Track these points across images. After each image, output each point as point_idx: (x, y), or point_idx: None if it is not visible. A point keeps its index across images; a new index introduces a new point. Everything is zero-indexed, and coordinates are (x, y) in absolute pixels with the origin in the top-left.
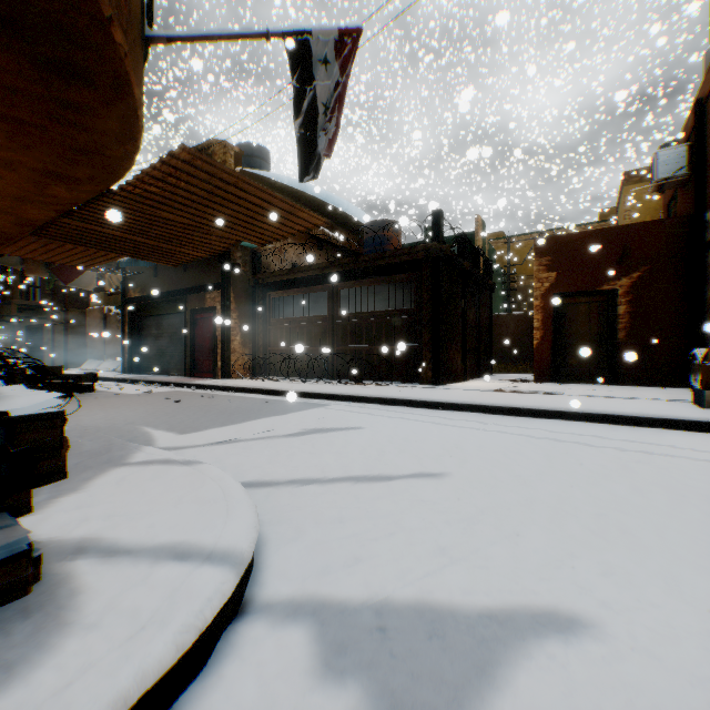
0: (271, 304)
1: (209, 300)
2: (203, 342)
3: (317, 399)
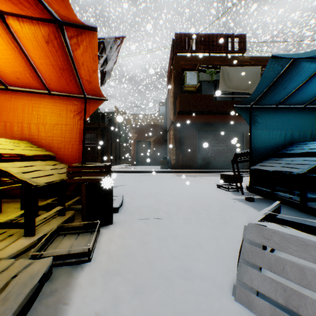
0: None
1: None
2: None
3: None
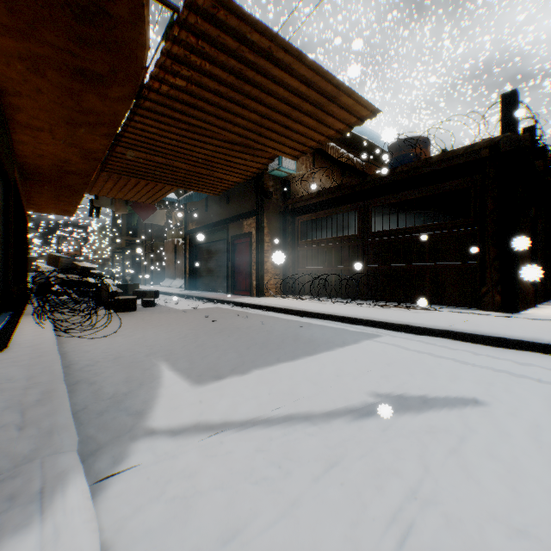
0: (299, 227)
1: (245, 226)
2: (241, 264)
3: (357, 326)
